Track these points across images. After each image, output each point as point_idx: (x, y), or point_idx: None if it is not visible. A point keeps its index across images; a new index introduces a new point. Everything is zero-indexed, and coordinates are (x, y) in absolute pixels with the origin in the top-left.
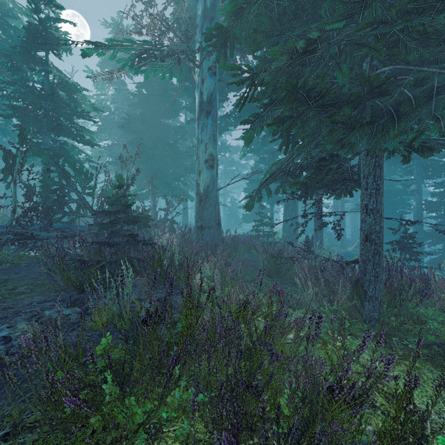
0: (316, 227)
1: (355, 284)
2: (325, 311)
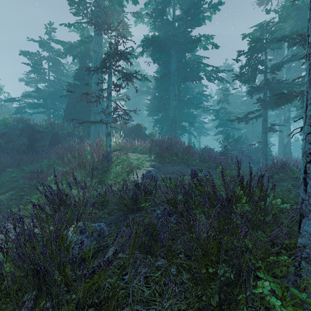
0: None
1: None
2: None
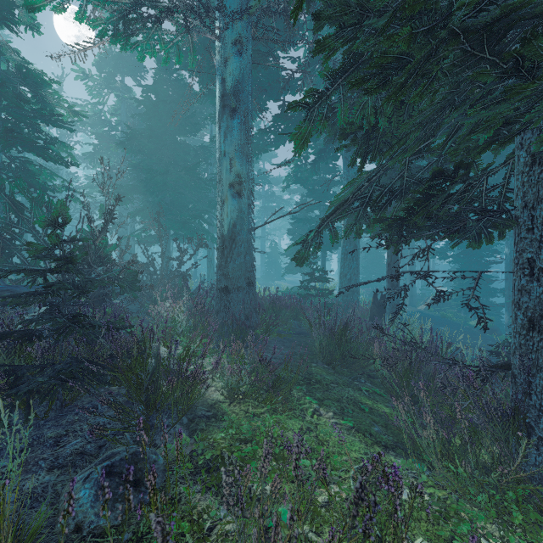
0: (389, 283)
1: (512, 415)
2: (458, 471)
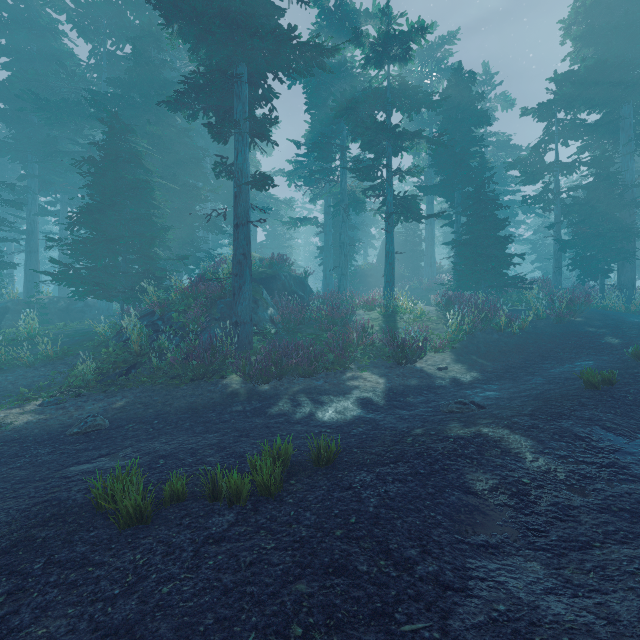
0: None
1: None
2: None
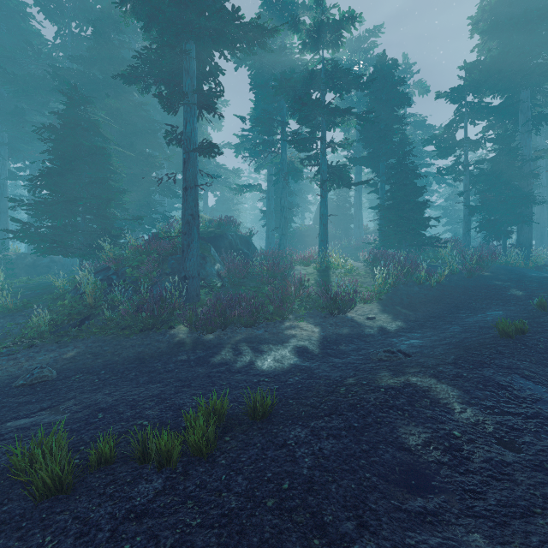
0: None
1: None
2: None
